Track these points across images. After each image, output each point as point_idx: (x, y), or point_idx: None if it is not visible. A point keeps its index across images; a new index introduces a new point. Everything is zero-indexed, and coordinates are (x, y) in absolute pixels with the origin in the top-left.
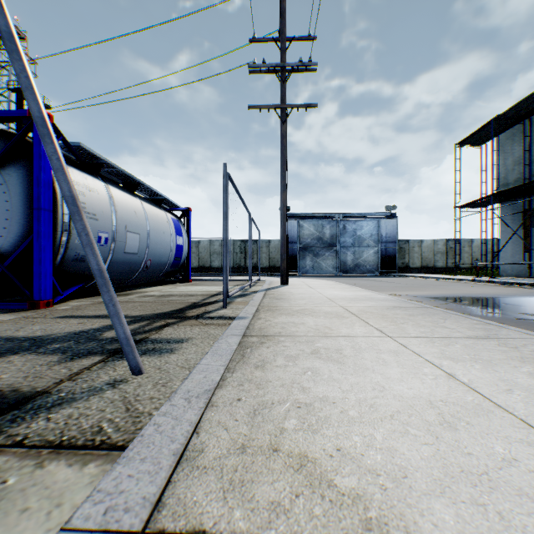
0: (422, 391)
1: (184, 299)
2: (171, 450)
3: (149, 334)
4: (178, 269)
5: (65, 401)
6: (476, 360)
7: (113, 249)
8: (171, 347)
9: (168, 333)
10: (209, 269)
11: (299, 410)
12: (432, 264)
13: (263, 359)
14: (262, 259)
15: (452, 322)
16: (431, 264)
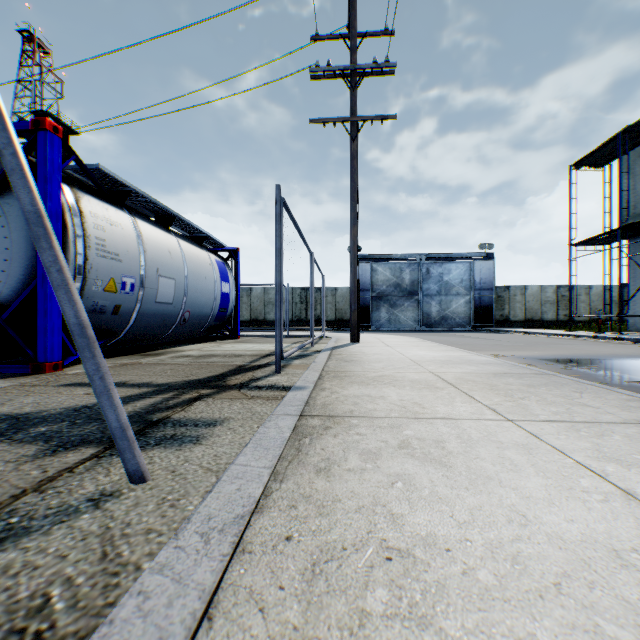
0: (593, 527)
1: (228, 361)
2: None
3: (173, 411)
4: (223, 322)
5: (12, 534)
6: None
7: (141, 297)
8: (198, 433)
9: (199, 410)
10: (263, 322)
11: (389, 565)
12: (539, 317)
13: (328, 456)
14: (327, 310)
15: (592, 397)
16: (538, 316)
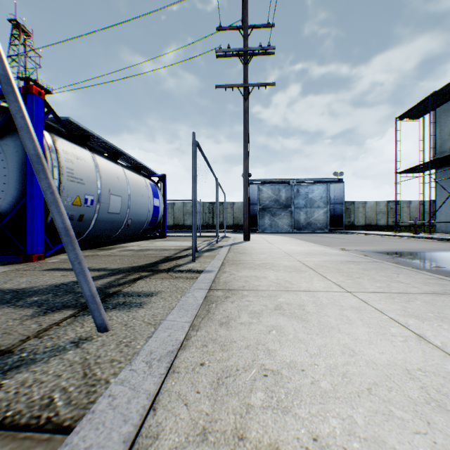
0: (395, 357)
1: (159, 254)
2: (122, 434)
3: (123, 287)
4: (155, 226)
5: (24, 363)
6: (442, 319)
7: (98, 209)
8: (140, 301)
9: (140, 286)
10: (183, 226)
11: (265, 379)
12: (375, 223)
13: (227, 315)
14: (227, 218)
15: (405, 277)
16: (374, 222)
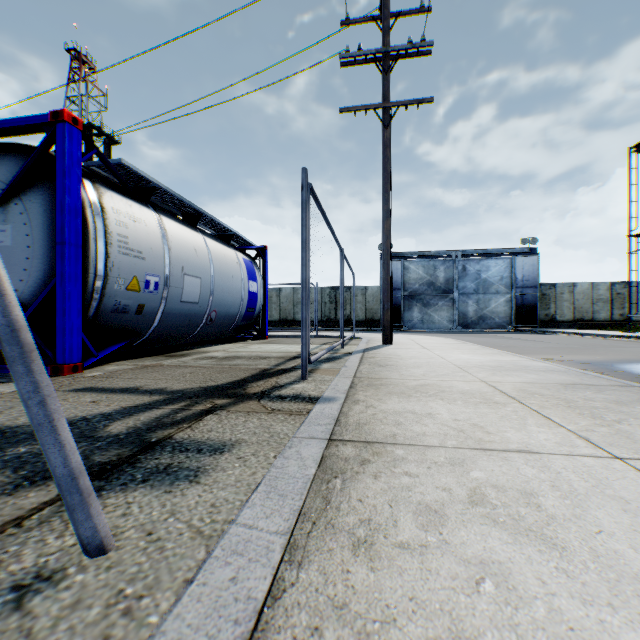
0: None
1: (252, 364)
2: None
3: (177, 428)
4: (251, 322)
5: None
6: None
7: (165, 296)
8: (198, 464)
9: (207, 428)
10: (293, 322)
11: None
12: (589, 317)
13: (368, 514)
14: (356, 310)
15: None
16: (588, 315)
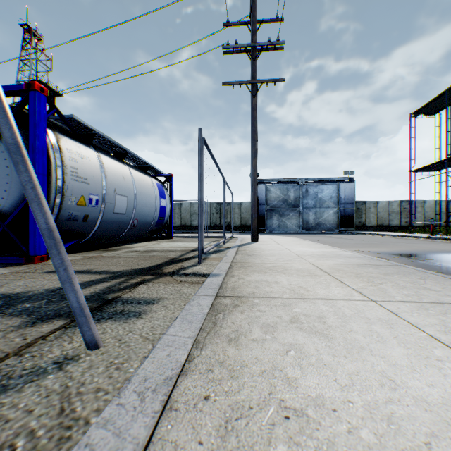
0: (450, 392)
1: (164, 255)
2: None
3: (123, 292)
4: (161, 227)
5: None
6: None
7: (103, 209)
8: (140, 309)
9: (141, 291)
10: (190, 227)
11: (287, 423)
12: (387, 223)
13: (236, 328)
14: (235, 218)
15: (434, 283)
16: (386, 222)
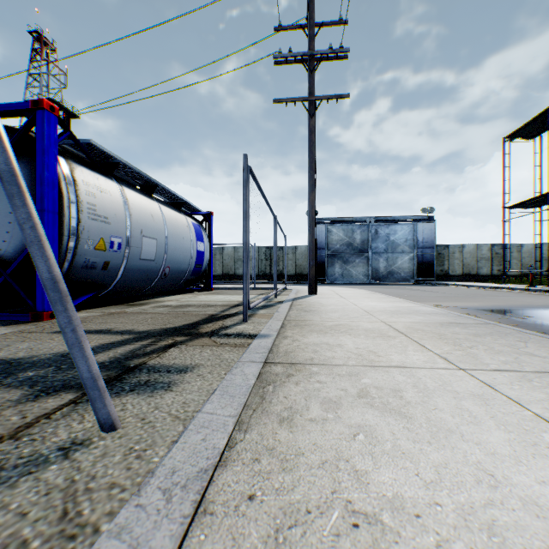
0: None
1: (202, 311)
2: None
3: (149, 357)
4: (199, 276)
5: None
6: None
7: (127, 255)
8: (169, 380)
9: (172, 357)
10: (234, 276)
11: (356, 533)
12: (475, 272)
13: (290, 404)
14: (288, 266)
15: (537, 347)
16: (474, 271)
